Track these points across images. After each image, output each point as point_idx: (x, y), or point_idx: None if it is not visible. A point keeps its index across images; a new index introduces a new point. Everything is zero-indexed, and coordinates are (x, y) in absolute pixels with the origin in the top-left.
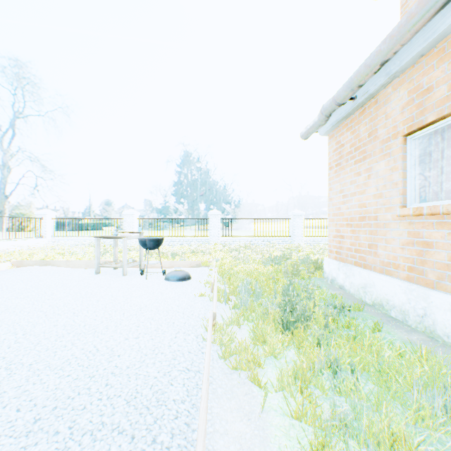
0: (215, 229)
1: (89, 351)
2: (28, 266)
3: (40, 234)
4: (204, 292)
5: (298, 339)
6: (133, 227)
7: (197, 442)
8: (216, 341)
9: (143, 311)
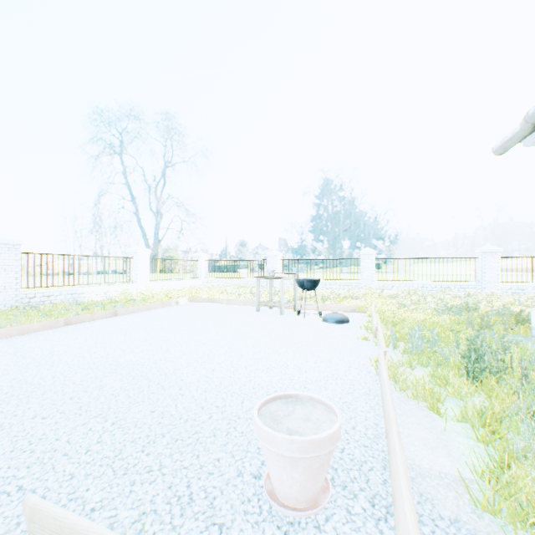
0: (368, 271)
1: (281, 364)
2: (198, 302)
3: (196, 275)
4: (366, 336)
5: (485, 389)
6: (276, 268)
7: (391, 422)
8: (388, 376)
9: (311, 344)
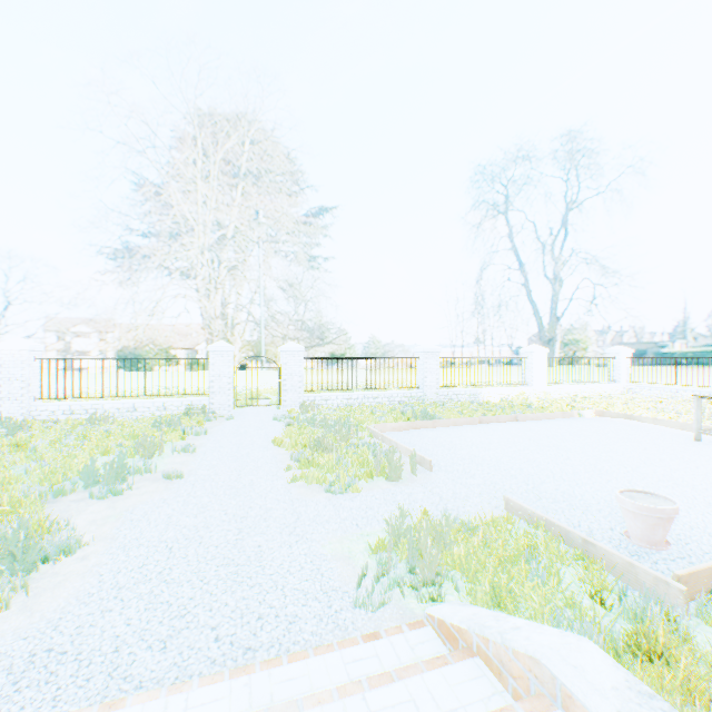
0: None
1: (686, 494)
2: (608, 416)
3: (611, 377)
4: None
5: None
6: None
7: None
8: None
9: None
